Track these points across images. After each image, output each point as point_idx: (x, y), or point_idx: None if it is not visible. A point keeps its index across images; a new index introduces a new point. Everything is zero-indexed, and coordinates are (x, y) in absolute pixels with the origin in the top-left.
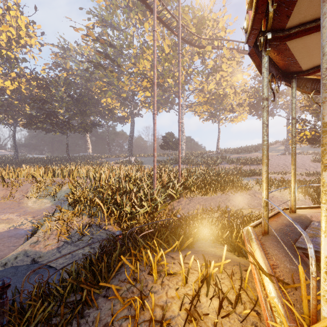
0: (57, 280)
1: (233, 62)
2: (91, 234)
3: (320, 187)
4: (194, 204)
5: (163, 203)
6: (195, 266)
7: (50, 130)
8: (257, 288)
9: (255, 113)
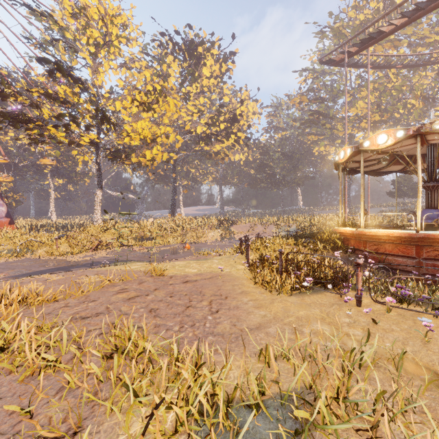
0: None
1: None
2: None
3: None
4: None
5: None
6: None
7: (268, 188)
8: None
9: None
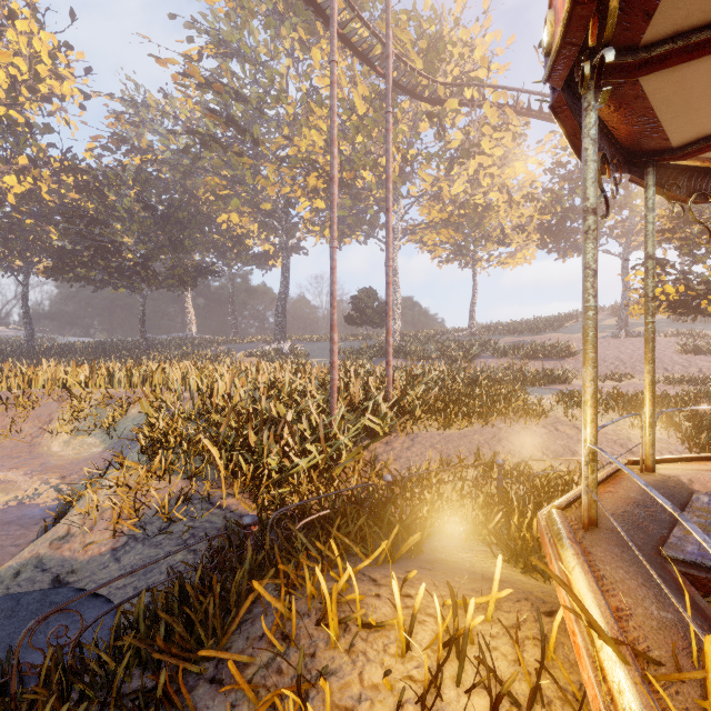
0: (109, 628)
1: (505, 134)
2: (190, 518)
3: (700, 411)
4: (422, 448)
5: (353, 446)
6: (429, 605)
7: (104, 283)
8: (584, 673)
9: (553, 247)
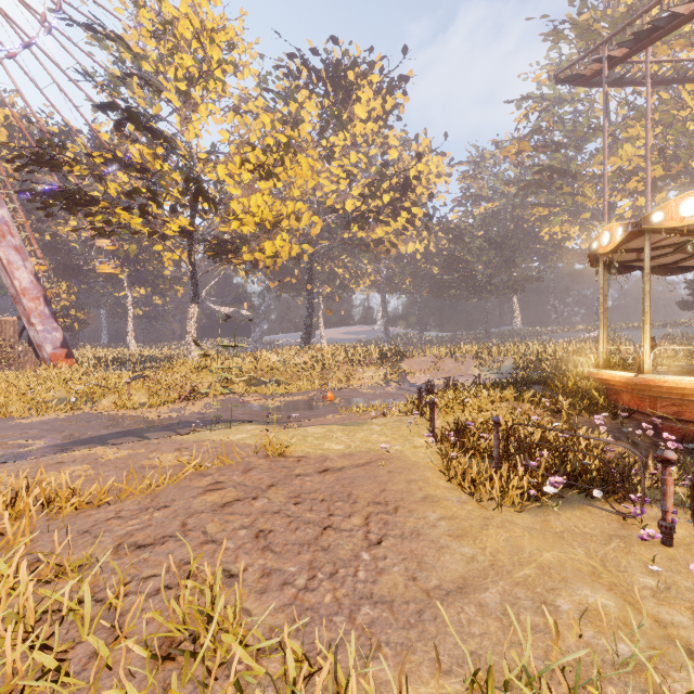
0: None
1: None
2: None
3: None
4: None
5: None
6: None
7: (463, 297)
8: None
9: None
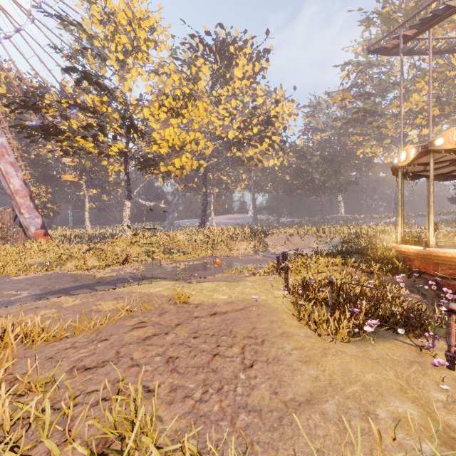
0: None
1: None
2: None
3: None
4: None
5: None
6: None
7: (305, 195)
8: None
9: None
